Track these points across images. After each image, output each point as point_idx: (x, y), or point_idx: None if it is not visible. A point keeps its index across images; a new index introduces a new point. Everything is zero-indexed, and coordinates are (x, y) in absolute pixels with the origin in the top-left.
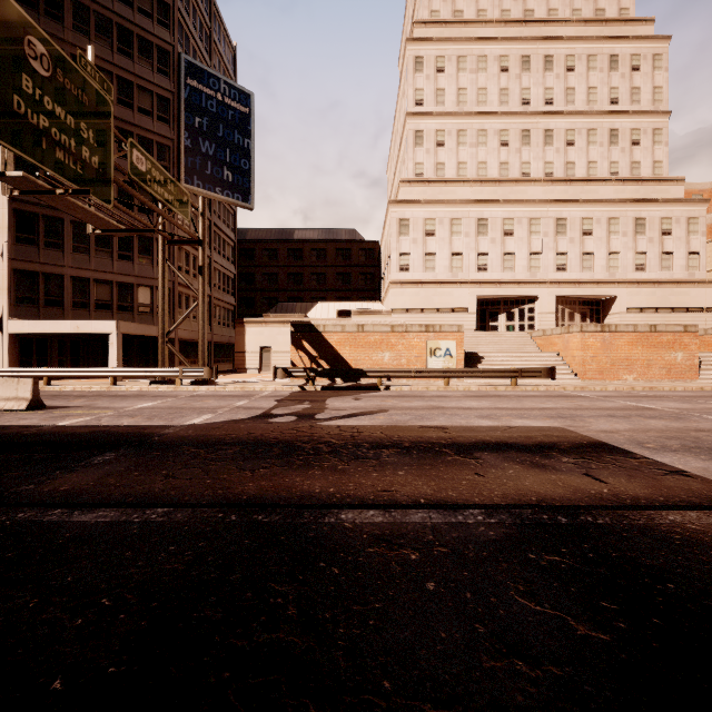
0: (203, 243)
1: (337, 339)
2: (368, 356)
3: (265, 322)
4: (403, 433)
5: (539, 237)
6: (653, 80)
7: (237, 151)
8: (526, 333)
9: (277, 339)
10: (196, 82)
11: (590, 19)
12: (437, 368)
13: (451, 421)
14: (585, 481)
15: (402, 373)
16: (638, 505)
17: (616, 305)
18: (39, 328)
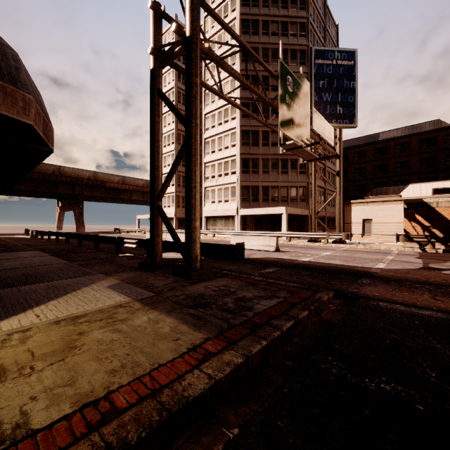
0: (339, 156)
1: None
2: None
3: (366, 202)
4: None
5: None
6: None
7: (345, 92)
8: None
9: (376, 214)
10: (320, 60)
11: None
12: None
13: None
14: None
15: None
16: None
17: None
18: (251, 212)
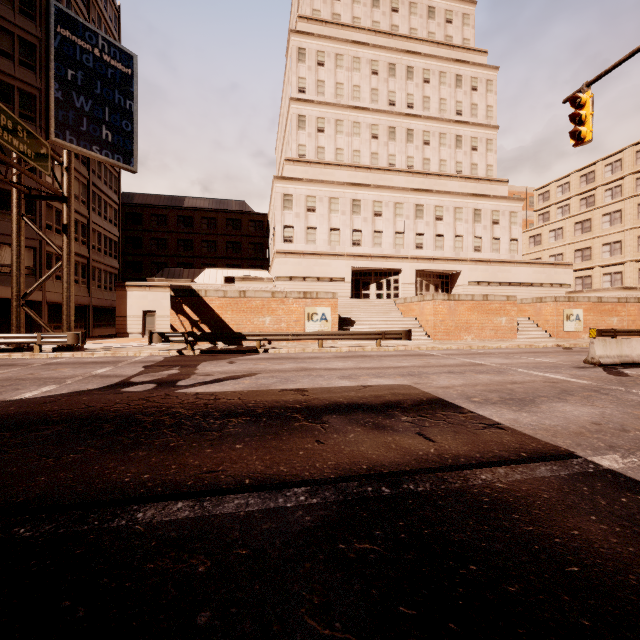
0: (68, 200)
1: (219, 304)
2: (250, 320)
3: (149, 286)
4: (261, 398)
5: (402, 219)
6: (487, 100)
7: (118, 111)
8: (392, 300)
9: (162, 304)
10: (68, 32)
11: (441, 42)
12: (313, 332)
13: (313, 382)
14: (417, 441)
15: (280, 336)
16: (457, 465)
17: (461, 279)
18: None
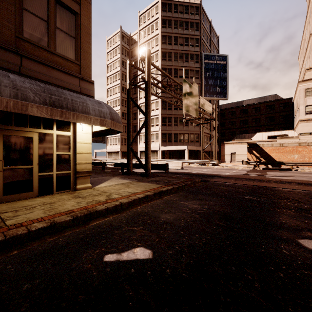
0: (215, 119)
1: (269, 150)
2: (285, 156)
3: (233, 143)
4: (300, 181)
5: None
6: None
7: (221, 79)
8: None
9: (238, 149)
10: (207, 60)
11: None
12: None
13: None
14: None
15: (304, 164)
16: None
17: None
18: (167, 148)
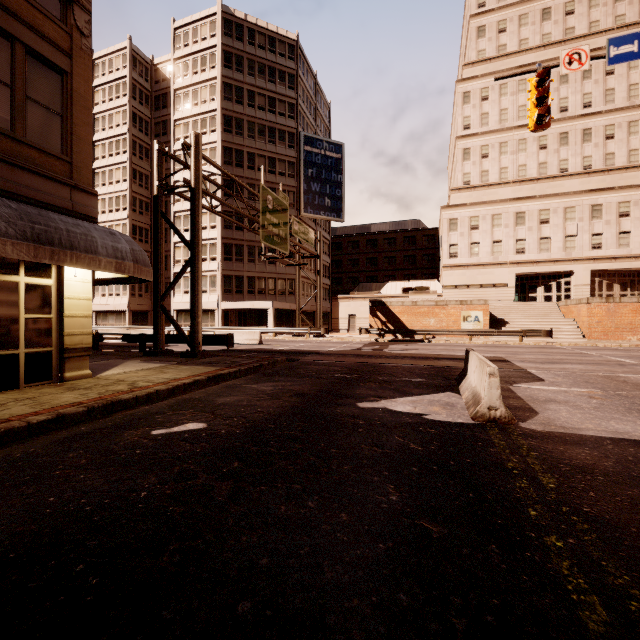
0: (319, 257)
1: (399, 311)
2: (419, 321)
3: (351, 298)
4: (418, 355)
5: (573, 222)
6: None
7: (333, 185)
8: (555, 303)
9: (359, 309)
10: (309, 147)
11: (632, 23)
12: (464, 329)
13: (447, 353)
14: None
15: (439, 332)
16: None
17: None
18: (235, 306)
